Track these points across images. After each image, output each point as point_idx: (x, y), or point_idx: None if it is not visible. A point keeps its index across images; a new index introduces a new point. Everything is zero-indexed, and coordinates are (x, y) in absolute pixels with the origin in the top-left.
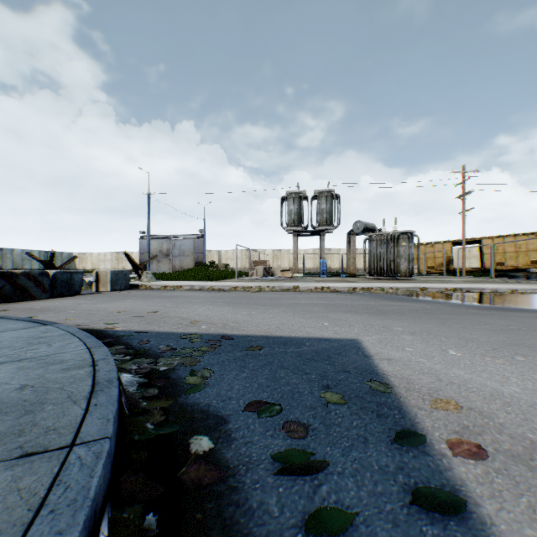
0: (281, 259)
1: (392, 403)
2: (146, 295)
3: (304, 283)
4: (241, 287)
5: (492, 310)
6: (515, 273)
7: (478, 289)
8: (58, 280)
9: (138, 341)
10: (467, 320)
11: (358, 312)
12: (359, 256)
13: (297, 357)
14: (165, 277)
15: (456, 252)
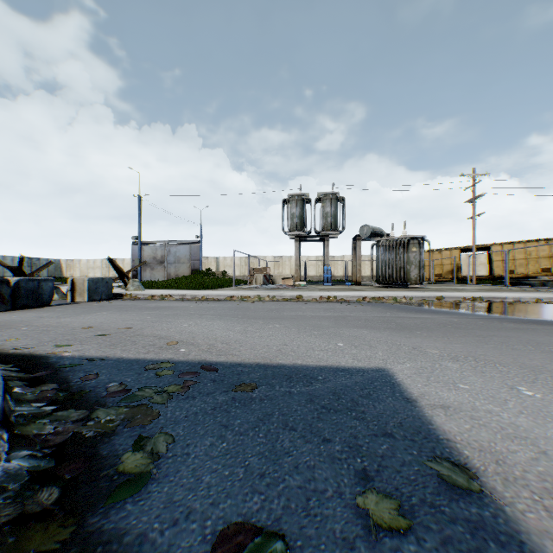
0: (282, 267)
1: (495, 522)
2: (127, 306)
3: (308, 291)
4: (238, 296)
5: (531, 324)
6: (530, 280)
7: (500, 298)
8: (22, 289)
9: (84, 374)
10: (511, 337)
11: (376, 327)
12: (364, 263)
13: (307, 403)
14: (156, 285)
15: (463, 259)
